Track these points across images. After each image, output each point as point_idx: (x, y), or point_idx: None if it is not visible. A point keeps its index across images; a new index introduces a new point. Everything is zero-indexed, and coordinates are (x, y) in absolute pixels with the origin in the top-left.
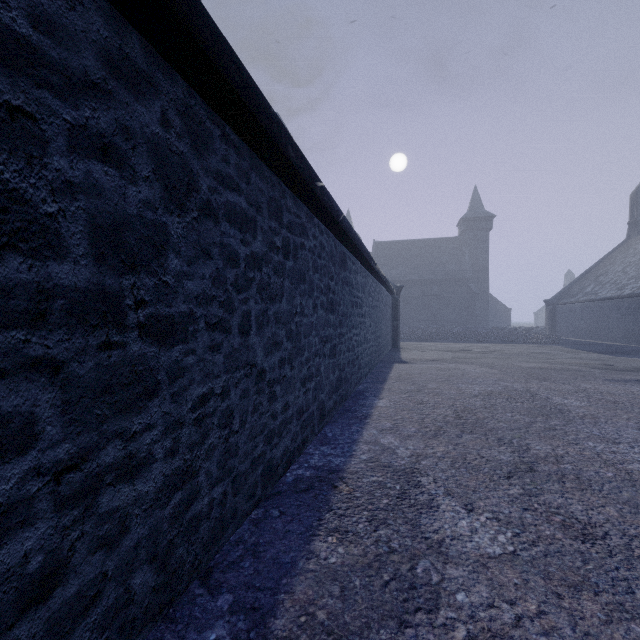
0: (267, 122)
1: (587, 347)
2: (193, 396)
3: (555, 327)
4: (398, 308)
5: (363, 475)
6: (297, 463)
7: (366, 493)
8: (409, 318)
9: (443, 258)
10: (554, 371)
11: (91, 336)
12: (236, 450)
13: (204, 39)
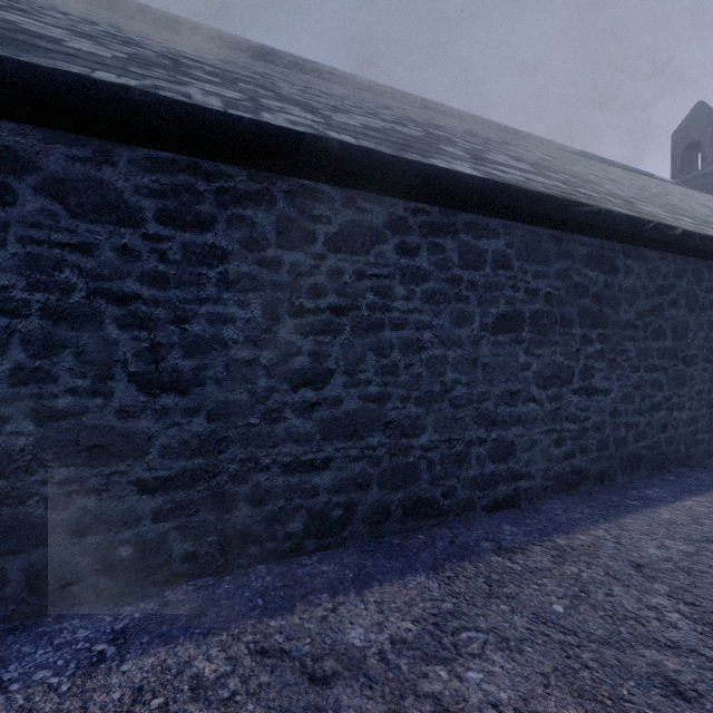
0: None
1: None
2: (696, 389)
3: None
4: None
5: None
6: None
7: None
8: None
9: None
10: None
11: (671, 362)
12: None
13: (708, 246)
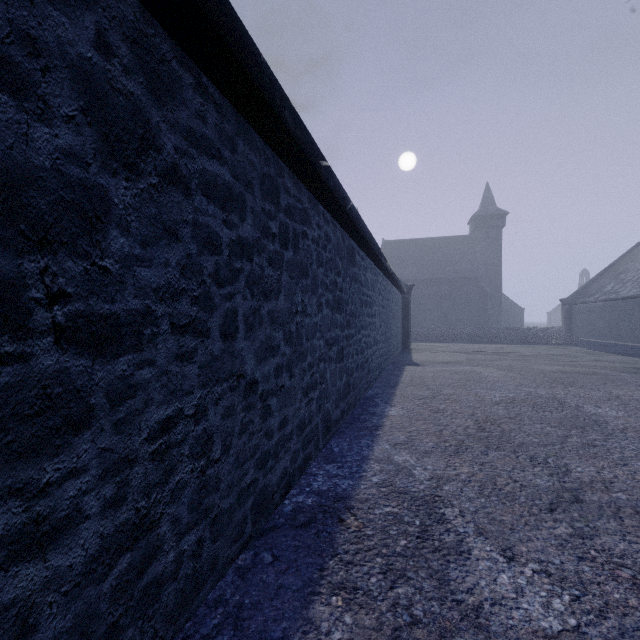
0: (256, 73)
1: (609, 348)
2: (151, 422)
3: (572, 327)
4: (409, 308)
5: (375, 504)
6: (297, 486)
7: (379, 530)
8: (419, 318)
9: (454, 257)
10: (579, 375)
11: None
12: (216, 483)
13: None
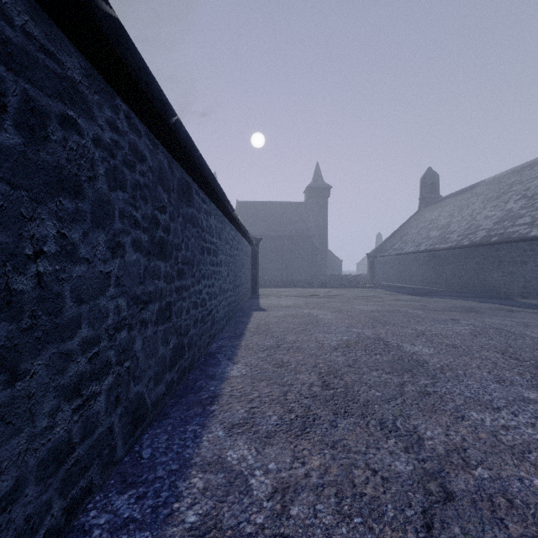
0: None
1: (400, 290)
2: None
3: (374, 274)
4: (257, 258)
5: None
6: None
7: None
8: (267, 267)
9: (293, 218)
10: (389, 313)
11: None
12: None
13: None
